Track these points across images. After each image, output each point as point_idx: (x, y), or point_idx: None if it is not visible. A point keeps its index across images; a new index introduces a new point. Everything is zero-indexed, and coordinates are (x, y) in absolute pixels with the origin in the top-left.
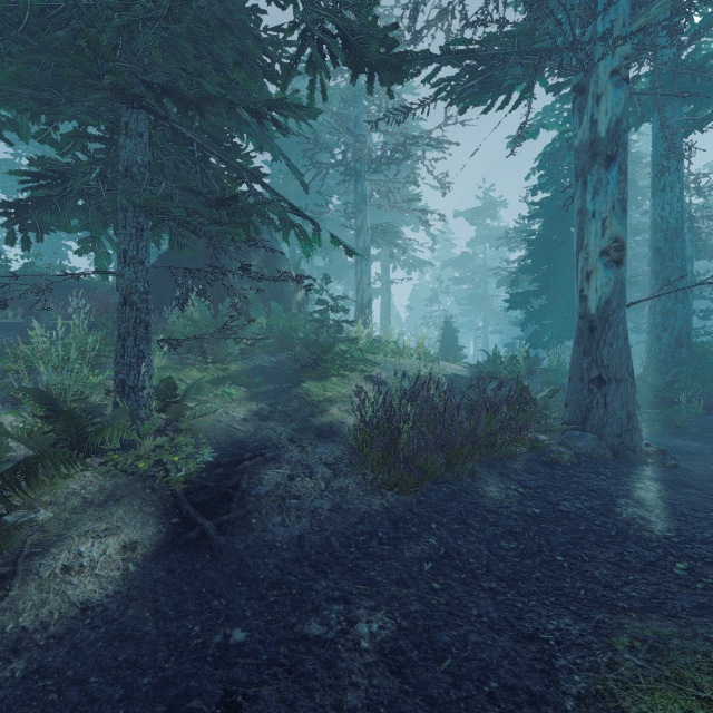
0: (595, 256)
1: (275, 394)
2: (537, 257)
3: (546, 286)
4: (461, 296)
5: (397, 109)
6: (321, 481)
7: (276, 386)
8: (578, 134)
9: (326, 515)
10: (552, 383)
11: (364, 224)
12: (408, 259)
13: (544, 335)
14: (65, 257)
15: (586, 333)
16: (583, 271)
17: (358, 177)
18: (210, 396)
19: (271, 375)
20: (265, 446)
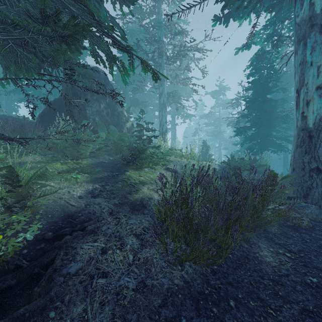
0: (312, 90)
1: (107, 179)
2: (250, 109)
3: (255, 123)
4: (209, 132)
5: (184, 6)
6: (130, 254)
7: (109, 173)
8: (300, 14)
9: (131, 297)
10: (261, 172)
11: (163, 91)
12: (184, 113)
13: (254, 148)
14: (16, 111)
15: (306, 140)
16: (304, 100)
17: (160, 67)
18: (62, 180)
19: (107, 167)
20: (89, 219)
